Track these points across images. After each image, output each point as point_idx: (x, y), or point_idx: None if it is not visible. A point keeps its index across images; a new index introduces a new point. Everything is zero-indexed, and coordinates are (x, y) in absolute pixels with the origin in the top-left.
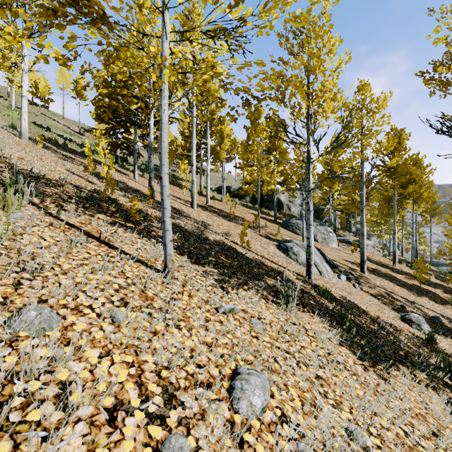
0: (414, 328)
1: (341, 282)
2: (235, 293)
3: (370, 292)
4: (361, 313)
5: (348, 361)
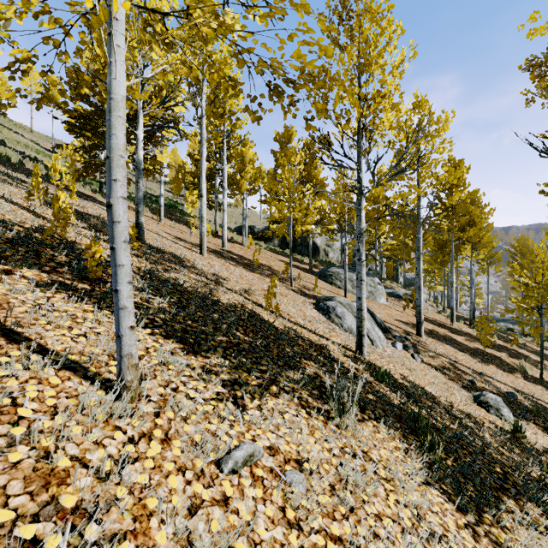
0: (492, 414)
1: (398, 353)
2: (257, 407)
3: (432, 364)
4: (432, 402)
5: (448, 526)
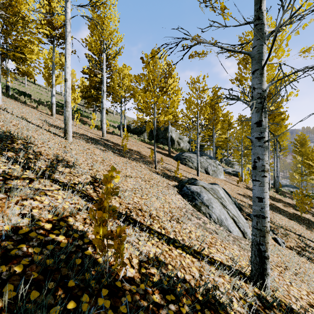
0: None
1: None
2: None
3: (292, 247)
4: None
5: None
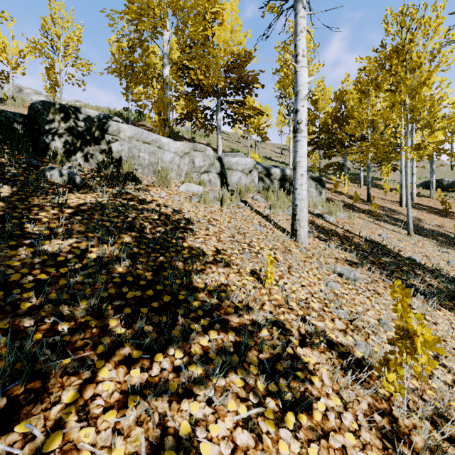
0: None
1: None
2: (449, 250)
3: None
4: None
5: None
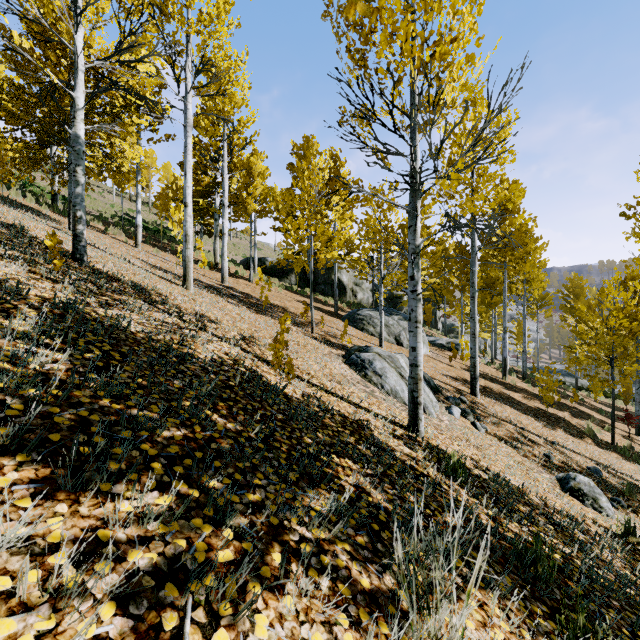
0: (589, 507)
1: (456, 422)
2: None
3: (498, 435)
4: (525, 504)
5: None
